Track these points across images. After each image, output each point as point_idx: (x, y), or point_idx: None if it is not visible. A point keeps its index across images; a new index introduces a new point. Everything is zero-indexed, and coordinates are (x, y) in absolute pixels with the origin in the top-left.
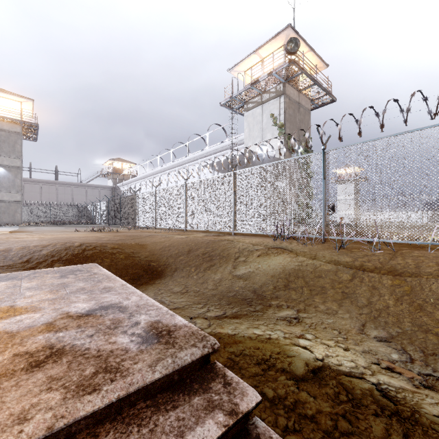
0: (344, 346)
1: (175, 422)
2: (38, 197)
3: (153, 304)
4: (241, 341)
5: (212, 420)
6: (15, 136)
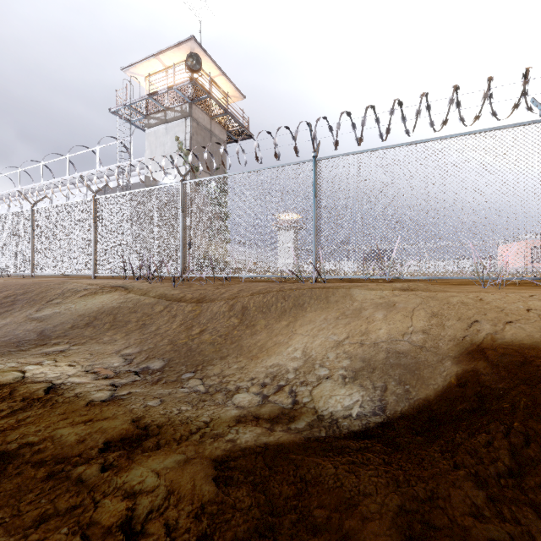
0: (76, 364)
1: None
2: None
3: None
4: None
5: None
6: None
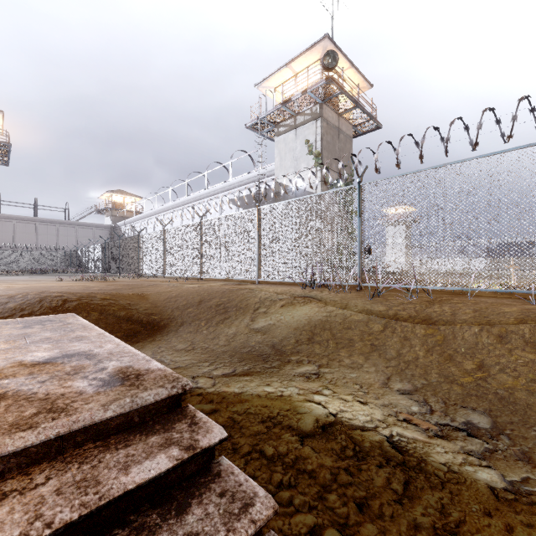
0: (363, 401)
1: (123, 458)
2: (11, 239)
3: (130, 351)
4: (248, 399)
5: (165, 454)
6: None
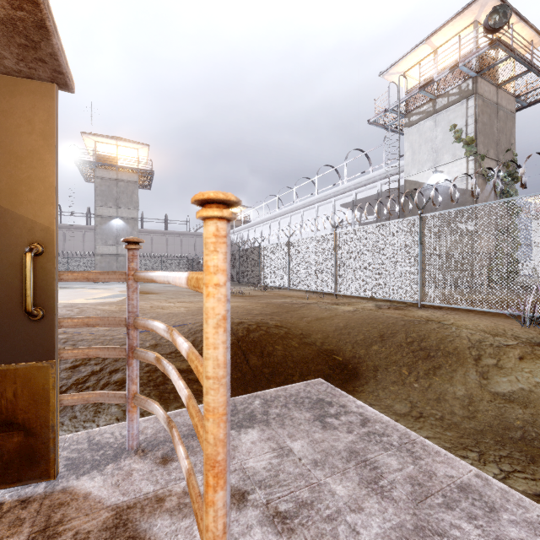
0: None
1: None
2: (150, 249)
3: None
4: None
5: None
6: (132, 186)
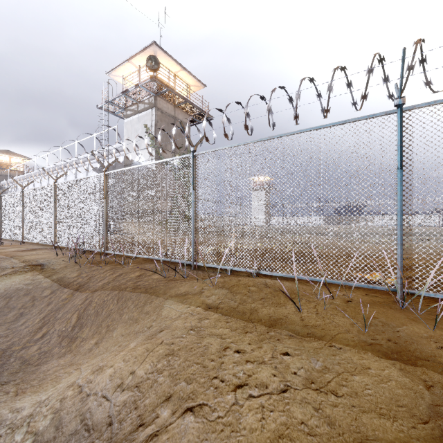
0: None
1: None
2: None
3: None
4: None
5: None
6: None
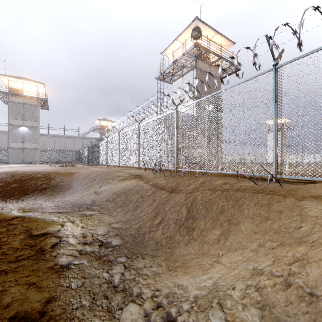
0: (86, 226)
1: None
2: (53, 146)
3: None
4: (38, 221)
5: None
6: (34, 107)
